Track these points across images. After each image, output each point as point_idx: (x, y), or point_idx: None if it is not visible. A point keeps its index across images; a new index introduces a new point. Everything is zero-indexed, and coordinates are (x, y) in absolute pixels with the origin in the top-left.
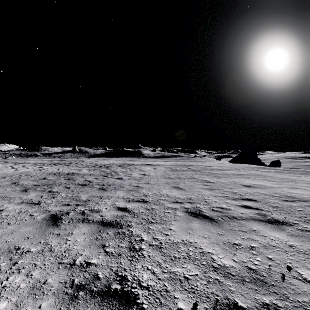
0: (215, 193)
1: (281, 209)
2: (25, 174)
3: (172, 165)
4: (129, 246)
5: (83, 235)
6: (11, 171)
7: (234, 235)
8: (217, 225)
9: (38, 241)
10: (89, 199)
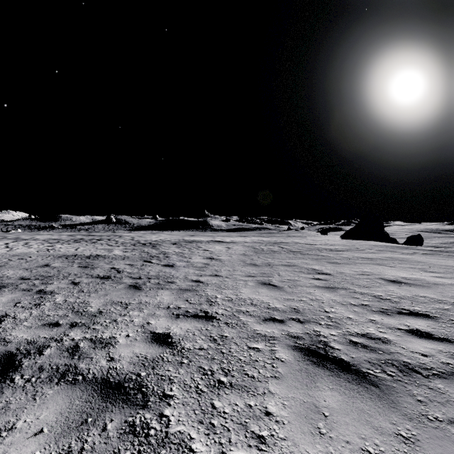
0: (342, 297)
1: None
2: (19, 257)
3: (255, 242)
4: None
5: (38, 435)
6: (0, 252)
7: (447, 445)
8: (383, 397)
9: None
10: (103, 311)
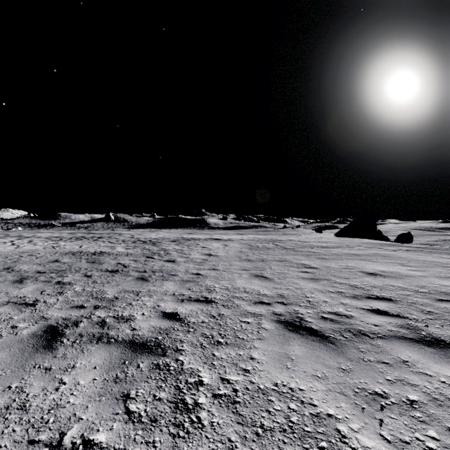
0: (323, 286)
1: (439, 316)
2: (29, 253)
3: (251, 240)
4: (174, 398)
5: (93, 370)
6: (9, 249)
7: (370, 373)
8: (336, 350)
9: (7, 384)
10: (118, 297)
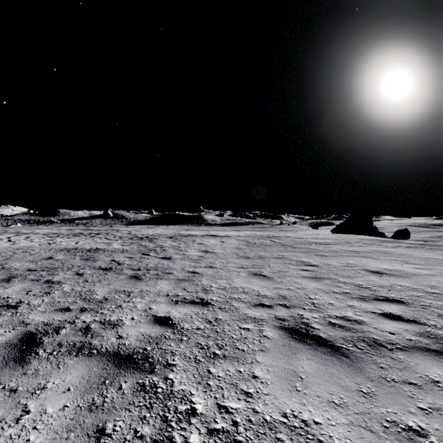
0: (326, 286)
1: None
2: (23, 250)
3: (248, 236)
4: (159, 434)
5: (66, 392)
6: (4, 245)
7: (398, 398)
8: (351, 365)
9: None
10: (108, 298)
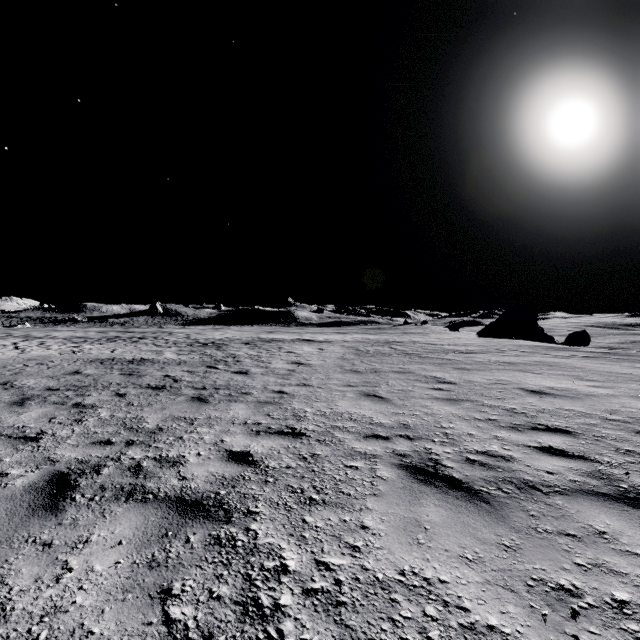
0: (465, 411)
1: None
2: (37, 361)
3: (357, 342)
4: (241, 595)
5: (117, 546)
6: (9, 355)
7: (549, 552)
8: (492, 513)
9: None
10: (163, 427)
